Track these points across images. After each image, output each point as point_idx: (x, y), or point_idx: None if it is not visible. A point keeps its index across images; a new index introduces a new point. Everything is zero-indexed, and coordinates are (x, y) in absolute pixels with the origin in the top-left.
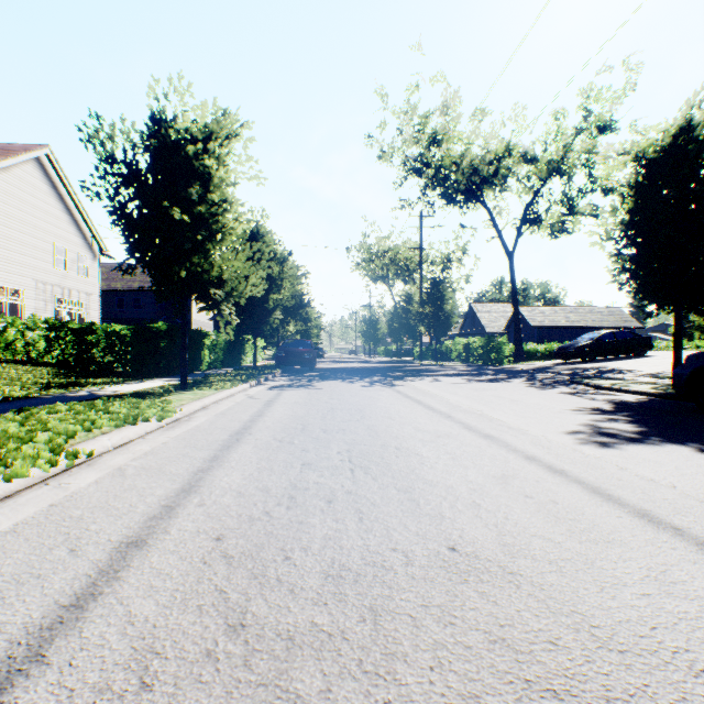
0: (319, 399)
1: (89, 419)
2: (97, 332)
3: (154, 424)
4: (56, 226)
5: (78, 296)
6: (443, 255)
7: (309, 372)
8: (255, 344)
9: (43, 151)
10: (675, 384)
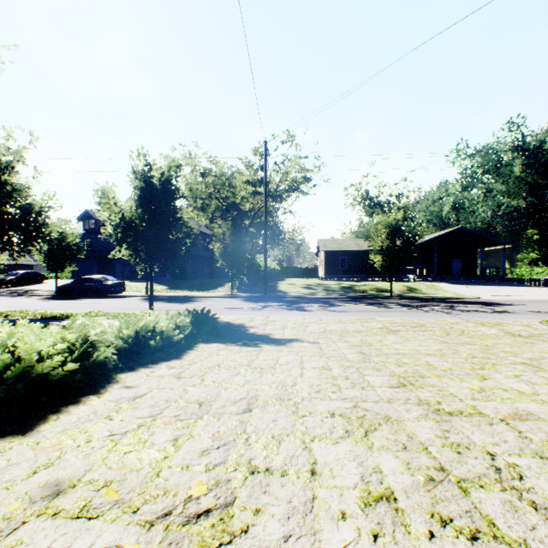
0: None
1: None
2: None
3: None
4: None
5: None
6: None
7: None
8: None
9: None
10: (57, 292)
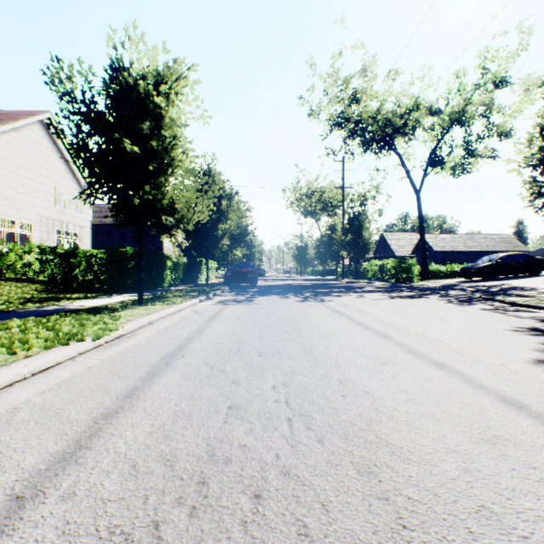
0: (257, 315)
1: (24, 339)
2: (79, 256)
3: (90, 343)
4: (56, 173)
5: (74, 228)
6: (360, 194)
7: (252, 288)
8: (207, 265)
9: (46, 115)
10: None
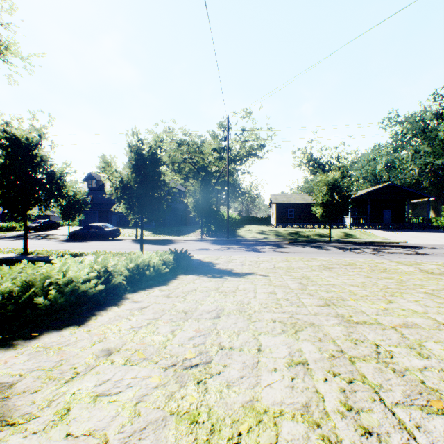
0: None
1: None
2: None
3: None
4: None
5: None
6: None
7: None
8: None
9: None
10: (70, 236)
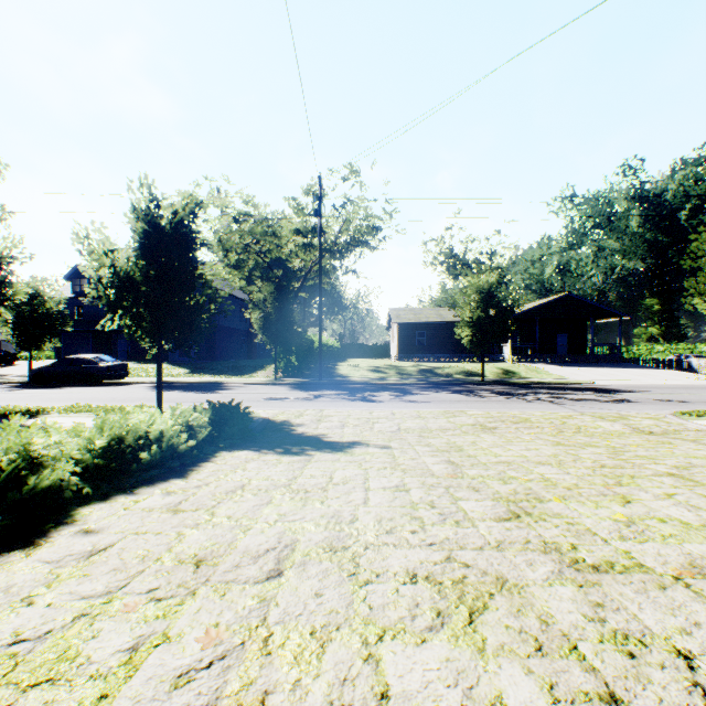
0: None
1: None
2: None
3: None
4: None
5: None
6: None
7: None
8: None
9: None
10: (30, 378)
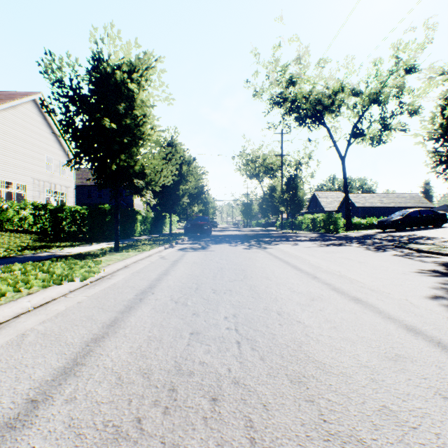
0: (212, 260)
1: (26, 279)
2: (65, 211)
3: (78, 283)
4: (46, 143)
5: (60, 188)
6: (296, 160)
7: (207, 238)
8: (170, 219)
9: (37, 95)
10: None
